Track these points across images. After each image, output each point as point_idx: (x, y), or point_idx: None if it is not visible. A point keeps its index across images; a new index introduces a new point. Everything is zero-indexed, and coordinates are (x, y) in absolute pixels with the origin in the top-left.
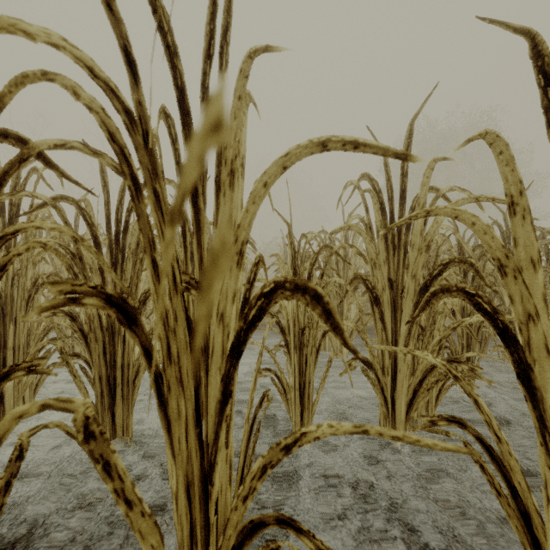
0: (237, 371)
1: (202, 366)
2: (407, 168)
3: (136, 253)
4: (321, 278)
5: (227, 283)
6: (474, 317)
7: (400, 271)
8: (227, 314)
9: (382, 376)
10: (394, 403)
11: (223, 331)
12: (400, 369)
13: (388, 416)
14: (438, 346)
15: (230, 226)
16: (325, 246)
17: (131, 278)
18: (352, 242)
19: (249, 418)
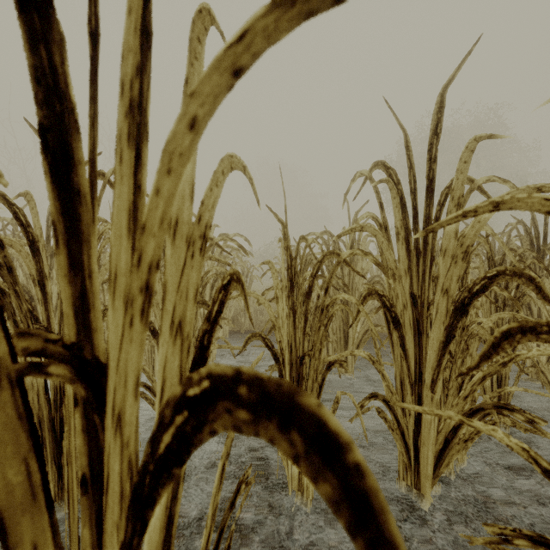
0: (183, 477)
1: (85, 516)
2: (437, 152)
3: None
4: (325, 293)
5: (126, 351)
6: (534, 350)
7: (427, 285)
8: (126, 420)
9: (403, 418)
10: (418, 452)
11: (120, 451)
12: None
13: (410, 467)
14: (481, 386)
15: (130, 228)
16: (330, 252)
17: None
18: (358, 244)
19: (209, 541)
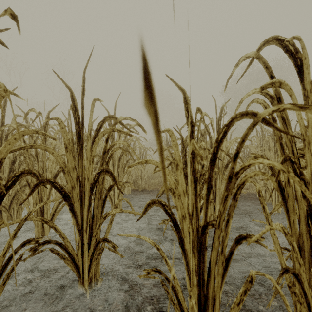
0: None
1: None
2: None
3: None
4: (234, 159)
5: None
6: None
7: None
8: None
9: (308, 289)
10: None
11: None
12: None
13: None
14: None
15: None
16: (241, 113)
17: None
18: None
19: None
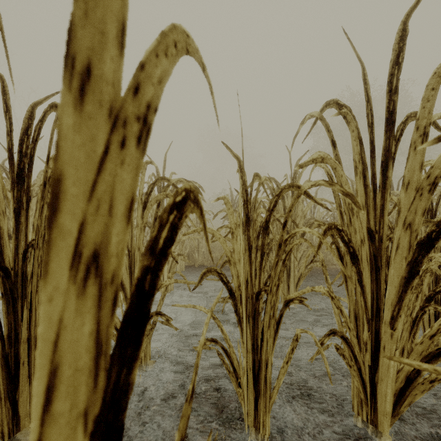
0: None
1: None
2: (398, 82)
3: (42, 196)
4: (283, 227)
5: None
6: None
7: (386, 219)
8: None
9: (360, 354)
10: (375, 388)
11: None
12: (384, 346)
13: (367, 404)
14: None
15: None
16: (289, 185)
17: (38, 228)
18: None
19: None
